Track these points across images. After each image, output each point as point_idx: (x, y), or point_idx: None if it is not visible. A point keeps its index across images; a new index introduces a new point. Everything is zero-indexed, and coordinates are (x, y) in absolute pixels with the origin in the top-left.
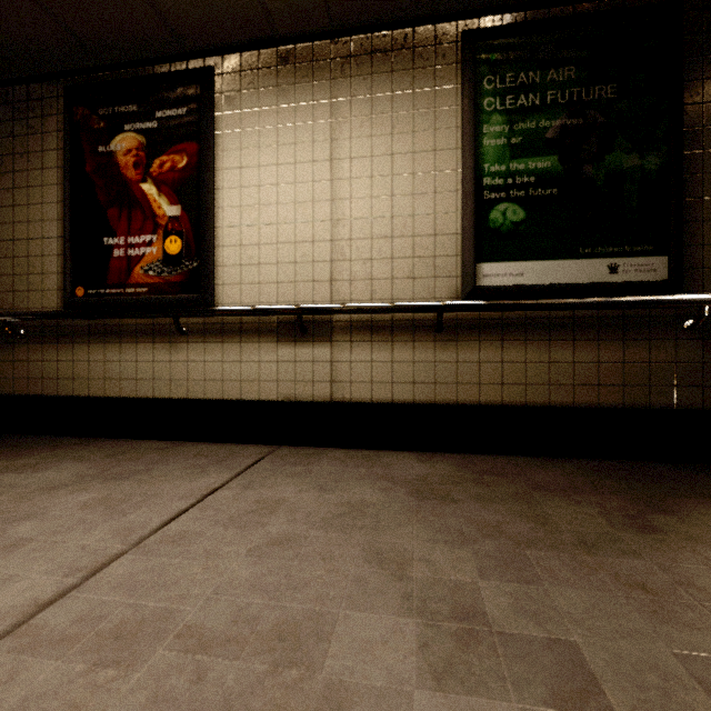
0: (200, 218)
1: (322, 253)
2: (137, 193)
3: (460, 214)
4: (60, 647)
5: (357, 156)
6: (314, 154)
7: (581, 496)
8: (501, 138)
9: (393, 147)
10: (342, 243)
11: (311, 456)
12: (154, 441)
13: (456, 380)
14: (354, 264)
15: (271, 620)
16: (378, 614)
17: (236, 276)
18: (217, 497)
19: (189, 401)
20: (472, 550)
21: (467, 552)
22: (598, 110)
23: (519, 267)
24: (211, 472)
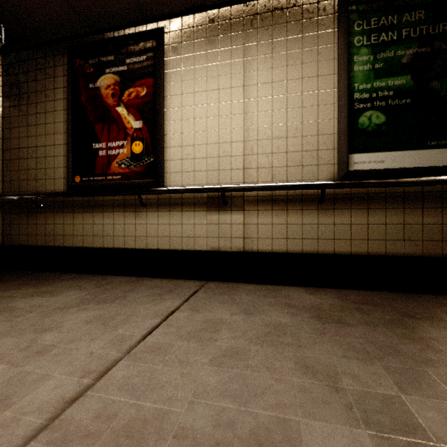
0: (155, 128)
1: (237, 150)
2: (114, 114)
3: (336, 120)
4: (86, 442)
5: (262, 82)
6: (232, 83)
7: (444, 323)
8: (367, 64)
9: (288, 75)
10: (251, 143)
11: (231, 288)
12: (125, 277)
13: (333, 237)
14: (260, 157)
15: (246, 425)
16: (332, 424)
17: (178, 166)
18: (175, 317)
19: (147, 250)
20: (382, 366)
21: (379, 368)
22: (442, 40)
23: (381, 156)
24: (167, 299)
